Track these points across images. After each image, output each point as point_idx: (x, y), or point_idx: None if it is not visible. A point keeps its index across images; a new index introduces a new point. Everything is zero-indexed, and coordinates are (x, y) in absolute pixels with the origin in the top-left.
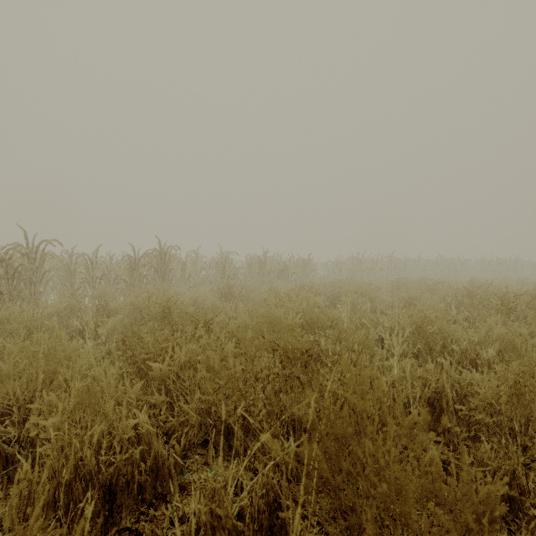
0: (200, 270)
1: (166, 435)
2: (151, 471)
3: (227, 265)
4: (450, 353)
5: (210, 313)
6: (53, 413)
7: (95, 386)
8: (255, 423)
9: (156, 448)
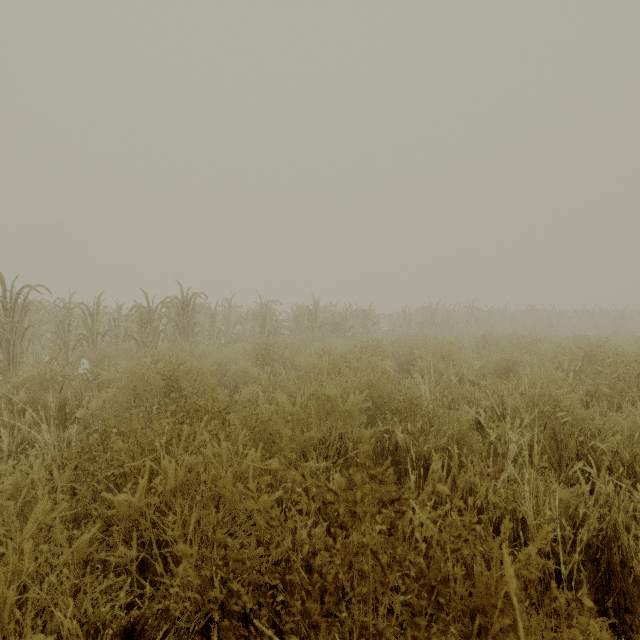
0: (234, 324)
1: (131, 632)
2: None
3: (267, 317)
4: (590, 451)
5: (241, 383)
6: None
7: None
8: None
9: None
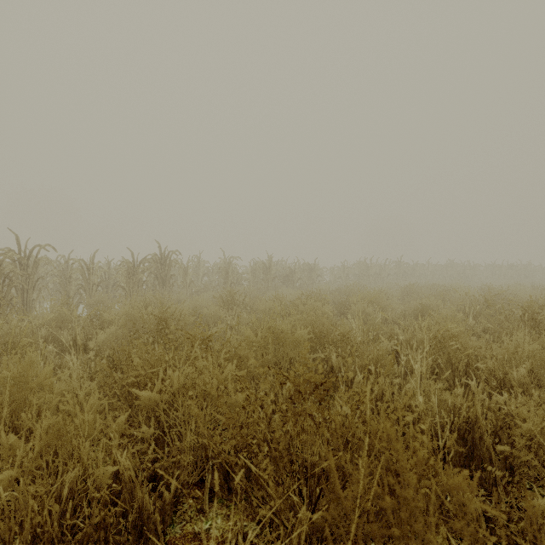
0: (202, 276)
1: (154, 478)
2: (133, 528)
3: (230, 270)
4: (474, 371)
5: (212, 323)
6: (8, 464)
7: (68, 423)
8: (258, 471)
9: (139, 499)
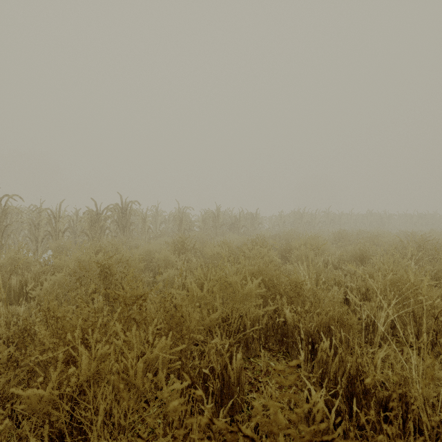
0: (160, 223)
1: None
2: None
3: (183, 218)
4: None
5: (163, 267)
6: None
7: None
8: None
9: None
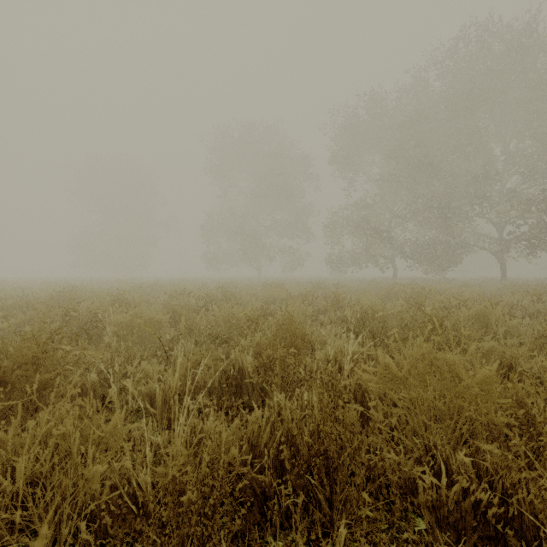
0: None
1: None
2: None
3: None
4: None
5: None
6: None
7: None
8: None
9: None
